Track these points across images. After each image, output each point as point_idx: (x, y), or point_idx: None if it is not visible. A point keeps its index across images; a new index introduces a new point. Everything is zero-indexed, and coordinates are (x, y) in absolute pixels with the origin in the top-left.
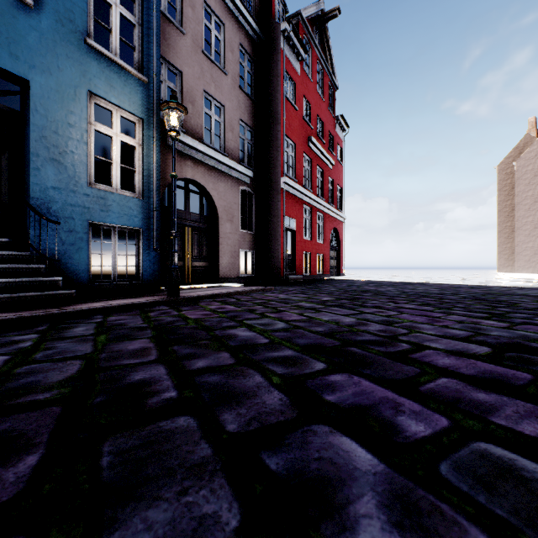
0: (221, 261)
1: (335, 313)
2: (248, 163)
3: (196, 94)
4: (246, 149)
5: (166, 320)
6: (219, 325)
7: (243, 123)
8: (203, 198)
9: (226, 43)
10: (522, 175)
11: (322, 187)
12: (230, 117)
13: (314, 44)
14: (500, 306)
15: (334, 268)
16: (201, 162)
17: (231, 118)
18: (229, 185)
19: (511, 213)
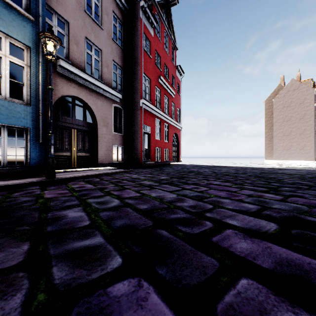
0: (99, 152)
1: (164, 189)
2: (119, 90)
3: (80, 39)
4: (118, 80)
5: (19, 201)
6: (61, 205)
7: (115, 63)
8: (85, 110)
9: (103, 8)
10: (277, 106)
11: (167, 108)
12: (106, 58)
13: (162, 19)
14: (272, 181)
15: (175, 157)
16: (84, 85)
17: (106, 59)
18: (105, 102)
19: (271, 127)
